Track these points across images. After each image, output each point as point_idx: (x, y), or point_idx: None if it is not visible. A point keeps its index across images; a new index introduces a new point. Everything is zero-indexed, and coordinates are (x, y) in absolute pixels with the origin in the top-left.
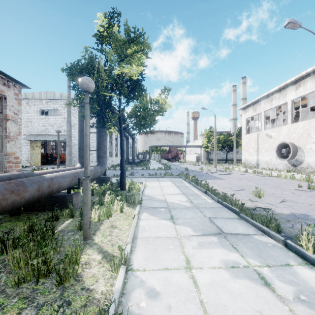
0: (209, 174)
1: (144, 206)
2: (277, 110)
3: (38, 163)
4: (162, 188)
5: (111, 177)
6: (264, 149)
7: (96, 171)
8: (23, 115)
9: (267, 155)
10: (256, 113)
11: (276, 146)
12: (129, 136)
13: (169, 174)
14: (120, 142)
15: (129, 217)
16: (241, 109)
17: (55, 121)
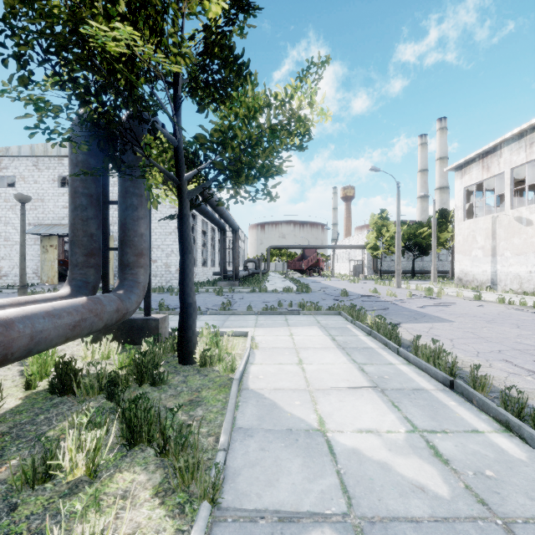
0: (401, 306)
1: (235, 509)
2: None
3: (53, 279)
4: (299, 354)
5: (164, 319)
6: (511, 250)
7: (91, 310)
8: (28, 188)
9: (520, 263)
10: (489, 174)
11: None
12: (230, 229)
13: (310, 307)
14: (179, 222)
15: None
16: (453, 168)
17: None
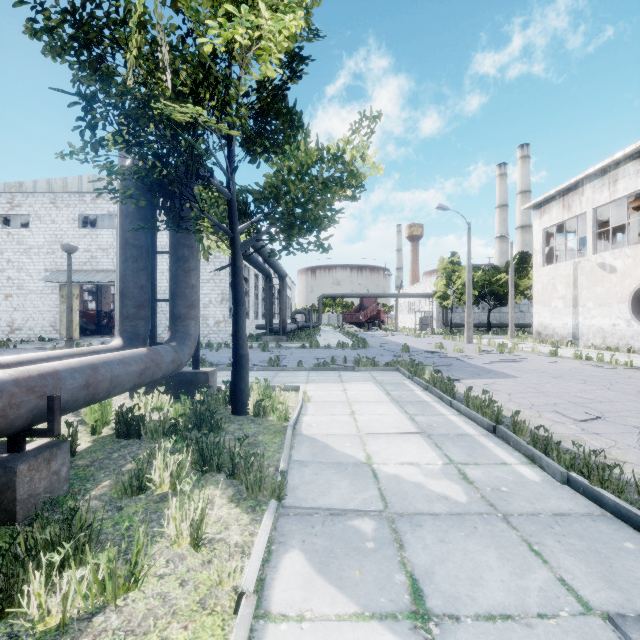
0: (467, 362)
1: (296, 507)
2: (623, 208)
3: (74, 333)
4: (352, 406)
5: (213, 373)
6: (594, 301)
7: (153, 359)
8: (45, 229)
9: (604, 315)
10: (570, 215)
11: (632, 293)
12: (275, 275)
13: (366, 363)
14: (232, 275)
15: (218, 593)
16: (532, 207)
17: (111, 241)
